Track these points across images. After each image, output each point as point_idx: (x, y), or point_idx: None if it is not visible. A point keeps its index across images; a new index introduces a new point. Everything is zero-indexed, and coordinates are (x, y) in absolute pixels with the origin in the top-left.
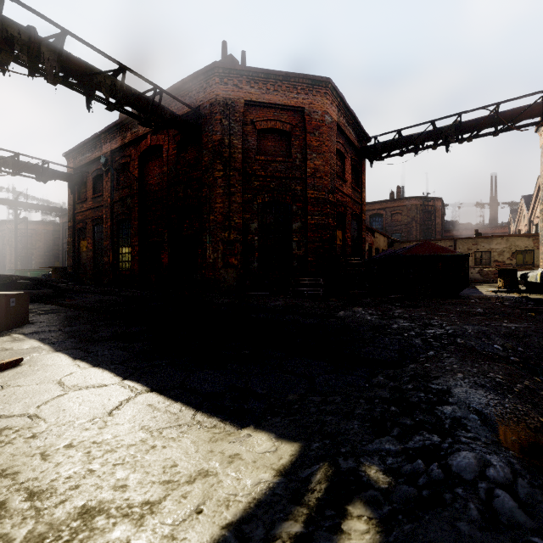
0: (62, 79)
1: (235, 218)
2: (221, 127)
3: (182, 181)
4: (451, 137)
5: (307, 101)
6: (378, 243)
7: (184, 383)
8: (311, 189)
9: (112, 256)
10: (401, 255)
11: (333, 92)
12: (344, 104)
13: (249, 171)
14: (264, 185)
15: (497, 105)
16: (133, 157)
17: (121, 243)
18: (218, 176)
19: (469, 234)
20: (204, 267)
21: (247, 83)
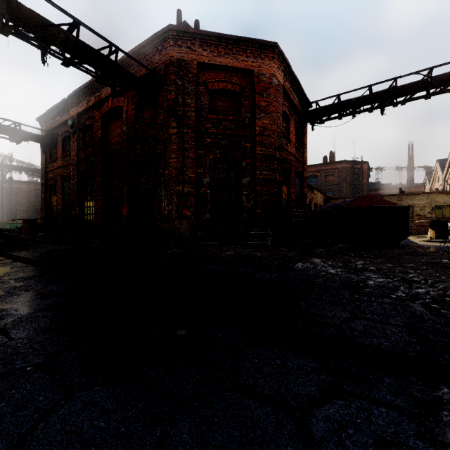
0: (12, 28)
1: (188, 172)
2: (175, 87)
3: (140, 138)
4: (387, 100)
5: (256, 64)
6: (317, 199)
7: (22, 445)
8: (260, 146)
9: (78, 209)
10: (345, 207)
11: (279, 56)
12: (289, 70)
13: (202, 129)
14: (215, 142)
15: (431, 70)
16: (96, 119)
17: (86, 197)
18: (172, 132)
19: (391, 193)
20: (159, 219)
21: (200, 46)
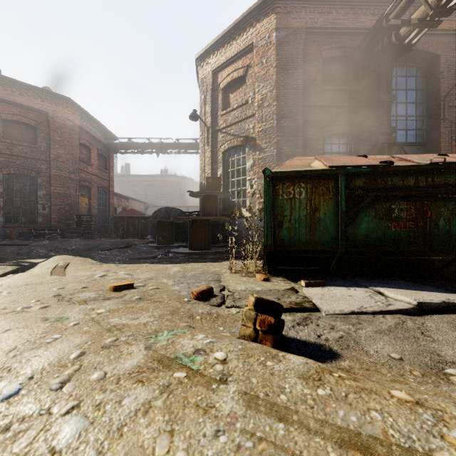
0: None
1: None
2: None
3: None
4: (158, 150)
5: (51, 108)
6: (134, 207)
7: None
8: (55, 169)
9: None
10: (114, 216)
11: (74, 106)
12: (87, 114)
13: None
14: (10, 161)
15: (177, 139)
16: None
17: None
18: None
19: None
20: None
21: None
